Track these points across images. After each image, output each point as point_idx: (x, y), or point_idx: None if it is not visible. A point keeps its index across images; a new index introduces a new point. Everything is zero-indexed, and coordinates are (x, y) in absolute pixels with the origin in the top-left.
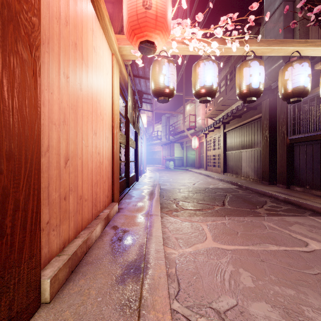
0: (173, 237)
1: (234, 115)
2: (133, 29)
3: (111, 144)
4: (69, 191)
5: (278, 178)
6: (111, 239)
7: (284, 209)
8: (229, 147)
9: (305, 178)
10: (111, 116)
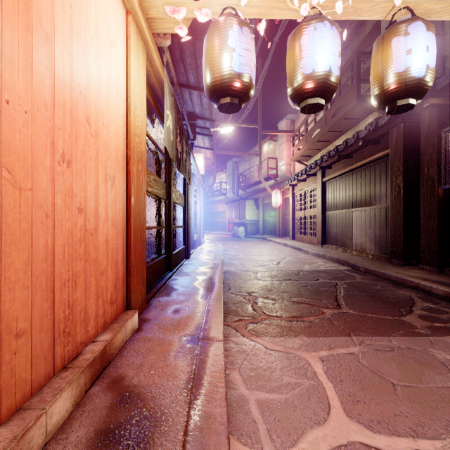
0: (253, 404)
1: (340, 154)
2: None
3: (125, 193)
4: None
5: (421, 255)
6: (90, 439)
7: None
8: (332, 205)
9: None
10: (125, 137)
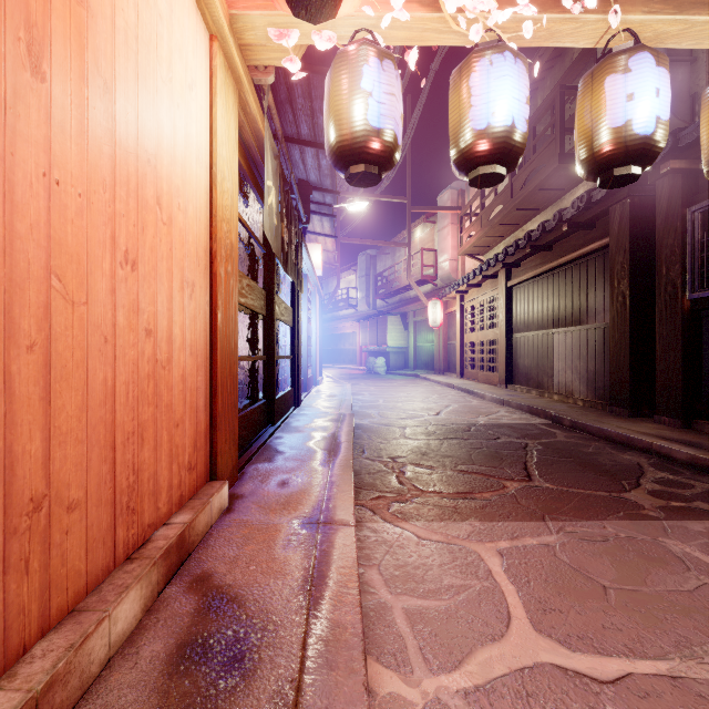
0: (399, 614)
1: (534, 244)
2: None
3: (208, 307)
4: None
5: (656, 401)
6: (171, 654)
7: (705, 494)
8: (521, 323)
9: None
10: (208, 223)
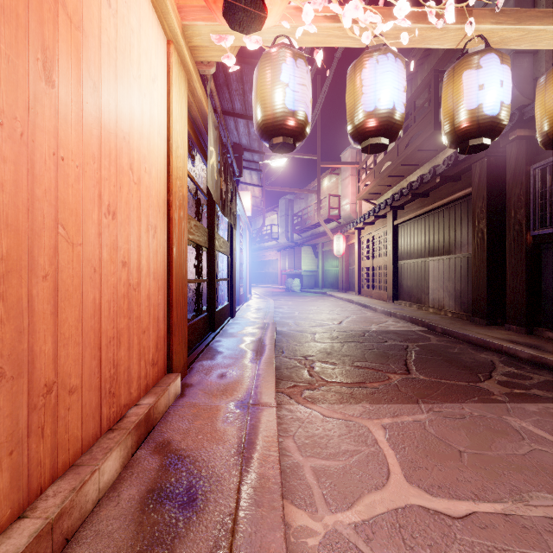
0: (308, 470)
1: (414, 192)
2: None
3: (166, 243)
4: None
5: (507, 313)
6: (143, 496)
7: (540, 383)
8: (405, 253)
9: None
10: (166, 180)
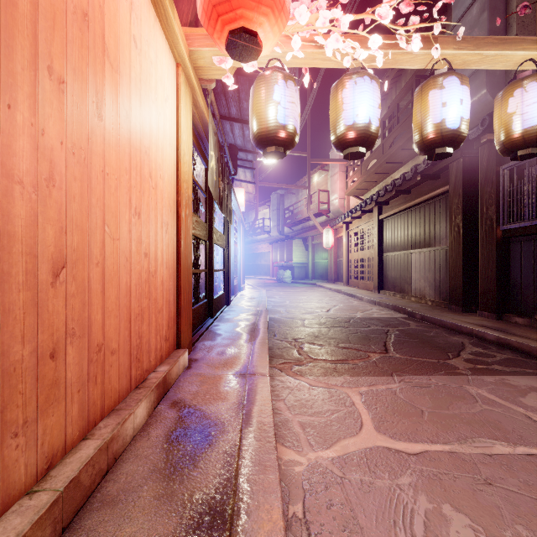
0: (296, 423)
1: (398, 189)
2: (214, 4)
3: (175, 238)
4: (67, 338)
5: (480, 301)
6: (167, 435)
7: (501, 360)
8: (389, 246)
9: (532, 301)
10: (175, 184)
